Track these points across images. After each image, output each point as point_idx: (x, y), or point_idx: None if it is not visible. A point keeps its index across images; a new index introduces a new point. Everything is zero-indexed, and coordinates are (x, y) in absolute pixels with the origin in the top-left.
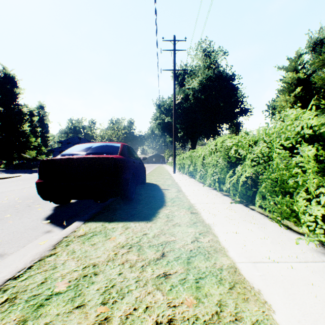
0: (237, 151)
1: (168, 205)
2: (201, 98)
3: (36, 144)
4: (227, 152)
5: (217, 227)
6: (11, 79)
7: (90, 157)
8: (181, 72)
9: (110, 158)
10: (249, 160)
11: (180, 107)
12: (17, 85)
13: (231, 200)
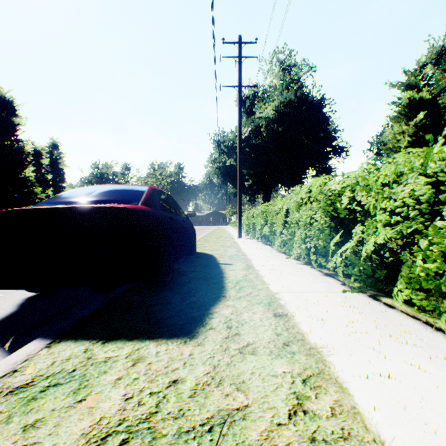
0: (353, 199)
1: (231, 296)
2: (277, 131)
3: (45, 197)
4: (332, 200)
5: (337, 356)
6: (7, 104)
7: (81, 206)
8: (248, 95)
9: (120, 209)
10: (386, 213)
11: (248, 145)
12: (15, 112)
13: (342, 285)
